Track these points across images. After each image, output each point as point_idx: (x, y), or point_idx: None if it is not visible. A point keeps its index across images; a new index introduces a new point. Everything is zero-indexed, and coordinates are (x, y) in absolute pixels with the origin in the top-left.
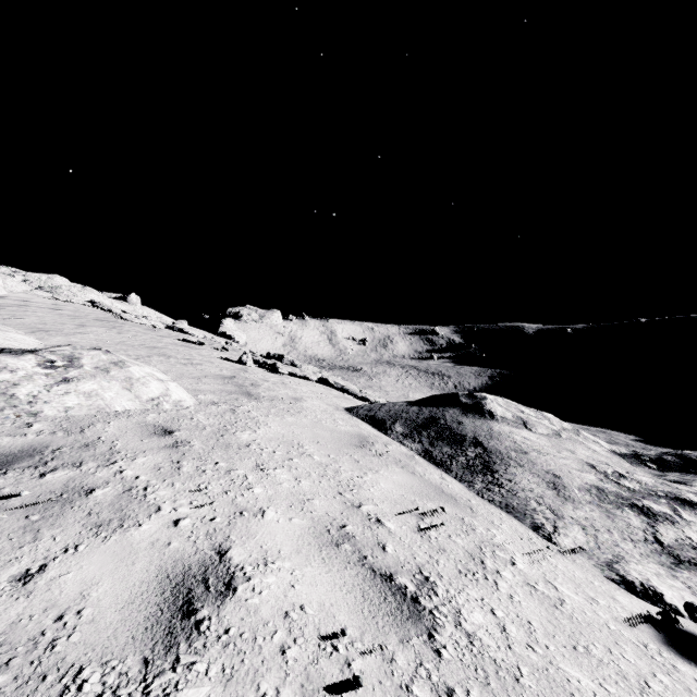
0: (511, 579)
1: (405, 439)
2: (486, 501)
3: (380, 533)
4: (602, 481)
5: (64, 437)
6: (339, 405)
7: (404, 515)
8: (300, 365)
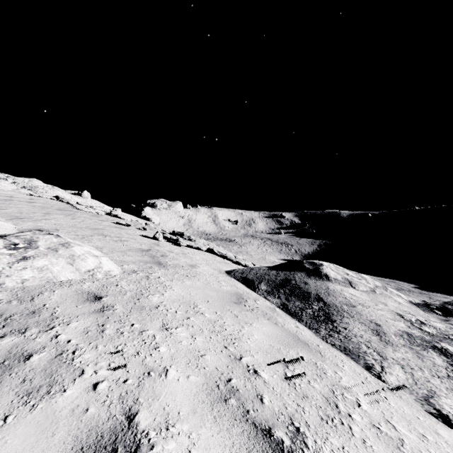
0: (360, 422)
1: (268, 295)
2: (329, 345)
3: (258, 384)
4: (410, 328)
5: (17, 305)
6: (221, 269)
7: (274, 364)
8: (194, 240)
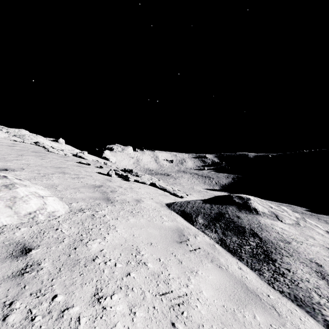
0: None
1: (206, 229)
2: (278, 292)
3: None
4: None
5: None
6: (162, 202)
7: None
8: (140, 176)
